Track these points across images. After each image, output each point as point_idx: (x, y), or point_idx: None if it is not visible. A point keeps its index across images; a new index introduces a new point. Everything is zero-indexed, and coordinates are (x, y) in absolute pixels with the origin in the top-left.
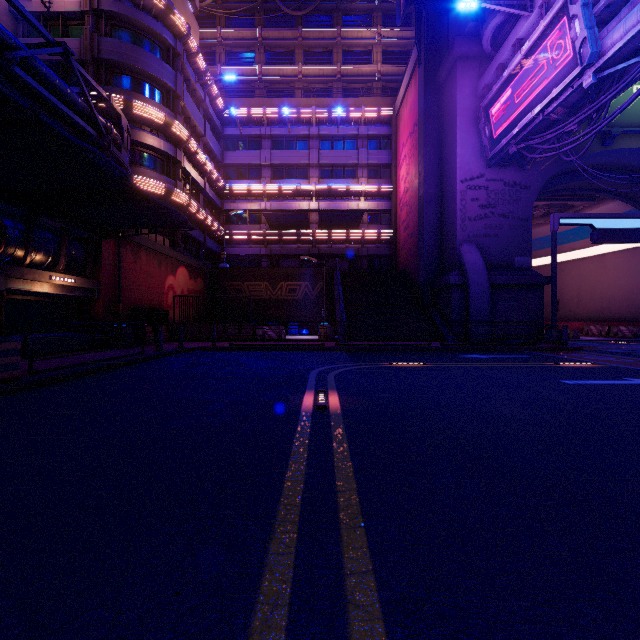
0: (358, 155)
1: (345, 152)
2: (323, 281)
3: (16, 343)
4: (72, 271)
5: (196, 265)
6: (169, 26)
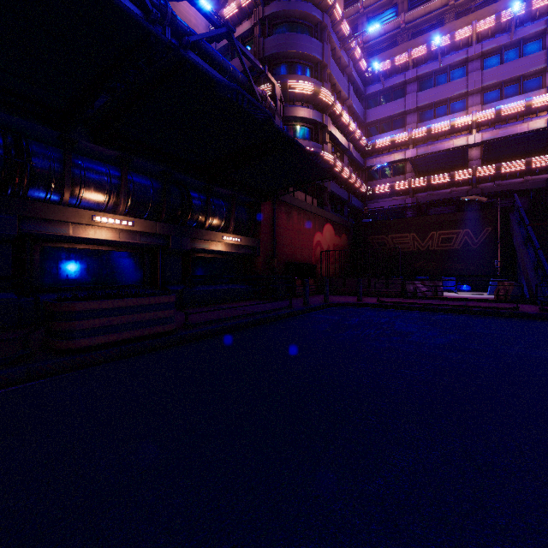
0: (546, 56)
1: (523, 59)
2: (491, 226)
3: (169, 297)
4: (240, 232)
5: (340, 222)
6: (317, 4)
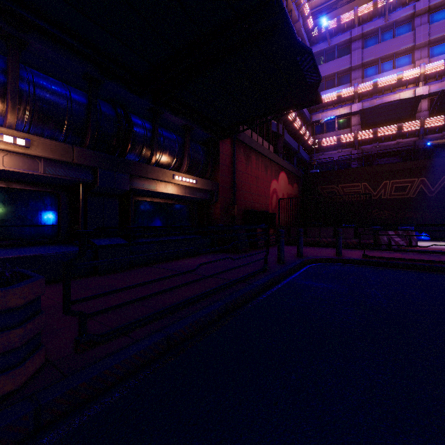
0: None
1: None
2: None
3: (2, 293)
4: (195, 174)
5: (293, 171)
6: None
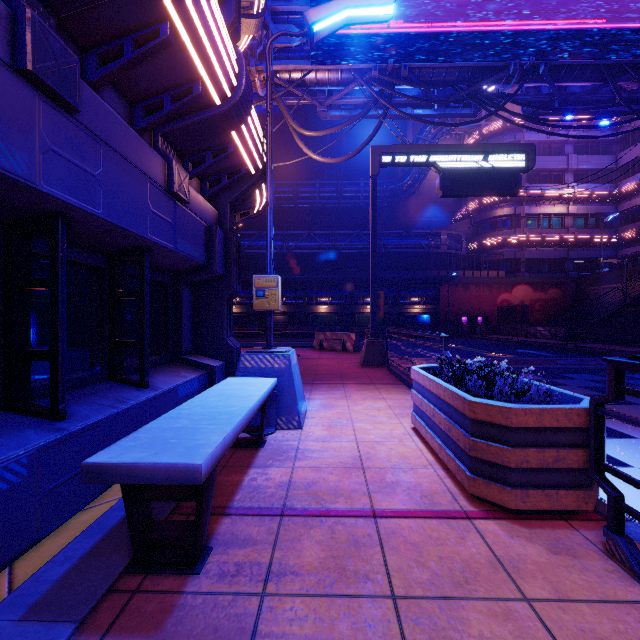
0: None
1: None
2: None
3: None
4: (430, 302)
5: (544, 280)
6: (512, 129)
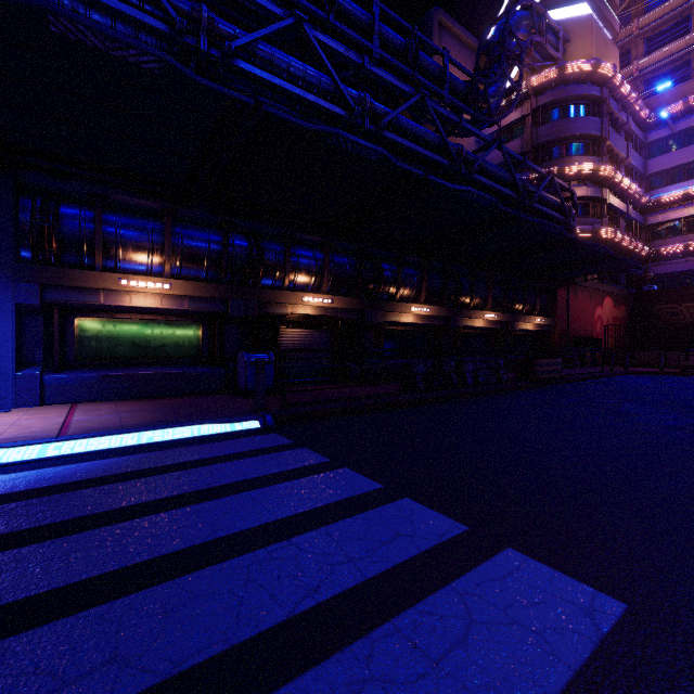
0: None
1: None
2: None
3: (560, 359)
4: (538, 313)
5: (619, 293)
6: (594, 80)
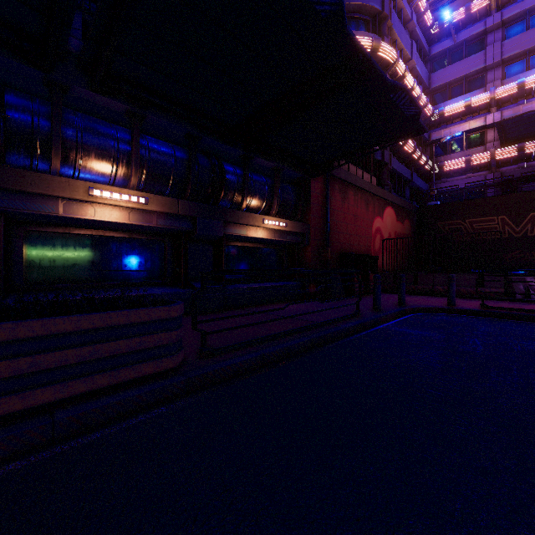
0: None
1: None
2: None
3: (168, 308)
4: (284, 216)
5: (403, 205)
6: None
